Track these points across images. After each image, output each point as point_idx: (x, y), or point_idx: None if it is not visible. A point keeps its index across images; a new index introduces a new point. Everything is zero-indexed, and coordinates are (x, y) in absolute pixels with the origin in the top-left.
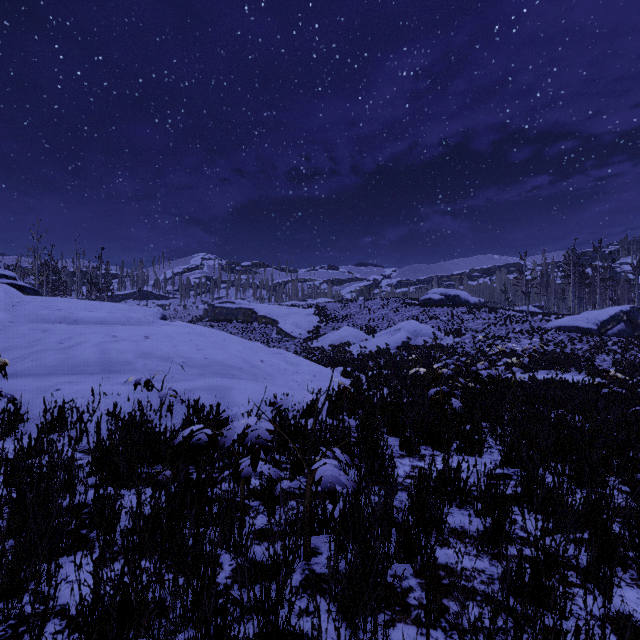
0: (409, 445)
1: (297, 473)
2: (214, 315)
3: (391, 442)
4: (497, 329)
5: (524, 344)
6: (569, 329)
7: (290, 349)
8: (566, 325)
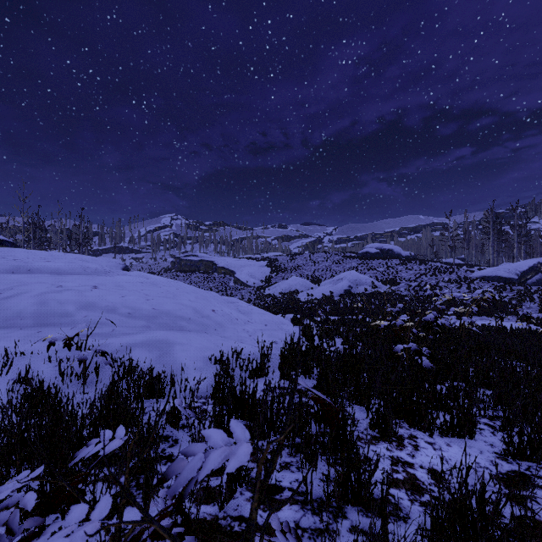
0: (382, 423)
1: (238, 483)
2: (180, 266)
3: (356, 414)
4: (428, 279)
5: (476, 294)
6: (492, 279)
7: (245, 296)
8: (489, 275)
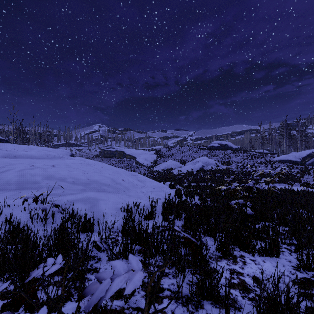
0: (223, 248)
1: None
2: (104, 154)
3: (208, 242)
4: (248, 161)
5: (277, 170)
6: (285, 161)
7: (142, 171)
8: (284, 159)
